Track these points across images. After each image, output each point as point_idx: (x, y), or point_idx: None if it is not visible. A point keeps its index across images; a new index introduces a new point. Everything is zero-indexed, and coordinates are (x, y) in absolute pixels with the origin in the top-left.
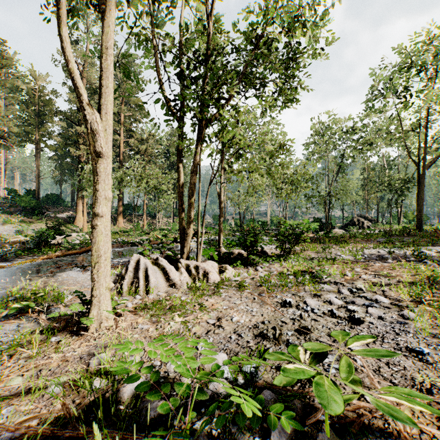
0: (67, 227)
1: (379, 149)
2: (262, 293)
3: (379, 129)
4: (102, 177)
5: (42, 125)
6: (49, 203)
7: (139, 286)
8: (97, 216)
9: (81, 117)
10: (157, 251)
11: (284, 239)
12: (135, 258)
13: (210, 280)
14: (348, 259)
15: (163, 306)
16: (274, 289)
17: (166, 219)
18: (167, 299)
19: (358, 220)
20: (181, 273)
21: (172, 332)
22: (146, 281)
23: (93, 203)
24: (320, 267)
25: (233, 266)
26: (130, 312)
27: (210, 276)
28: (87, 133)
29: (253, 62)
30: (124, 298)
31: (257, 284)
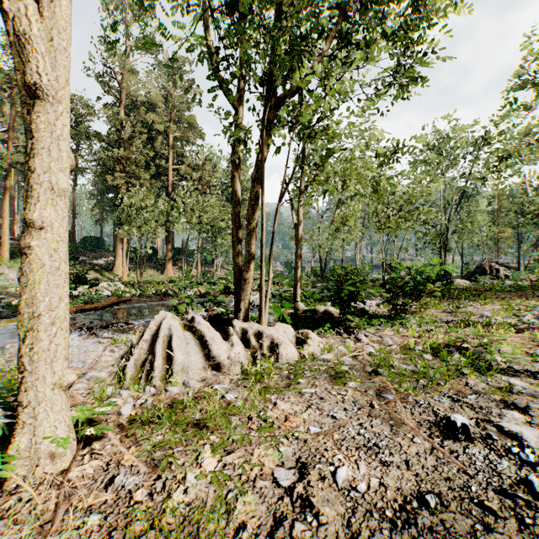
0: (103, 276)
1: (518, 168)
2: (384, 391)
3: (527, 133)
4: (44, 141)
5: (78, 152)
6: (88, 248)
7: (154, 369)
8: (32, 228)
9: (120, 137)
10: (198, 307)
11: (398, 290)
12: (159, 318)
13: (282, 359)
14: (514, 324)
15: (187, 419)
16: (405, 381)
17: (226, 267)
18: (200, 396)
19: (490, 266)
20: (231, 344)
21: (183, 513)
22: (168, 359)
23: (25, 200)
24: (479, 339)
25: (318, 332)
26: (119, 430)
27: (280, 350)
28: (11, 44)
29: (350, 4)
30: (124, 392)
31: (367, 368)
